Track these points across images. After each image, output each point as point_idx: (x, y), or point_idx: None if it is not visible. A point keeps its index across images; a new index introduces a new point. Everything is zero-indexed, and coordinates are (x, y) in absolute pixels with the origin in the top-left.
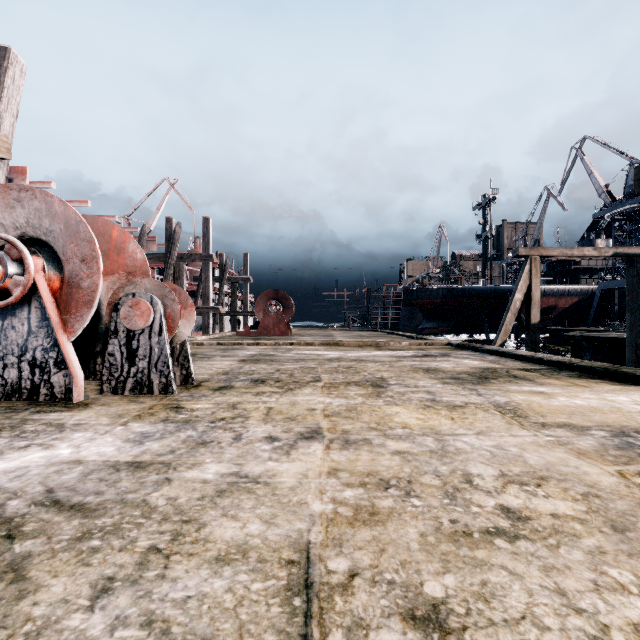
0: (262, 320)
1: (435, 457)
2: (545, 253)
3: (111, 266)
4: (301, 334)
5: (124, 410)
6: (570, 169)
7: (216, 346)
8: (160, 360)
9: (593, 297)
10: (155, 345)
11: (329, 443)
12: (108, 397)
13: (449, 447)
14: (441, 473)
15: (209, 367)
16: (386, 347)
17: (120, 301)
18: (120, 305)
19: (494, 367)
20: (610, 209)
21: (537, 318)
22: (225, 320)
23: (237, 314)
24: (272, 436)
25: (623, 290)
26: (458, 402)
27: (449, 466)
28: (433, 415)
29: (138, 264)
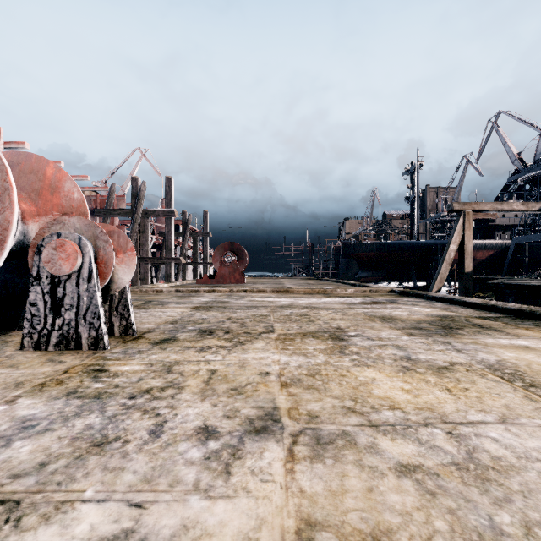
0: (219, 269)
1: (471, 482)
2: (477, 208)
3: (44, 206)
4: (254, 282)
5: (30, 375)
6: (487, 140)
7: (174, 293)
8: (89, 310)
9: (506, 250)
10: (83, 293)
11: (292, 443)
12: (26, 354)
13: (479, 454)
14: (510, 537)
15: (159, 315)
16: (333, 294)
17: (43, 242)
18: (43, 247)
19: (450, 315)
20: (522, 174)
21: (470, 267)
22: (188, 270)
23: (198, 264)
24: (208, 426)
25: (532, 244)
26: (440, 362)
27: (511, 511)
28: (421, 384)
29: (75, 204)
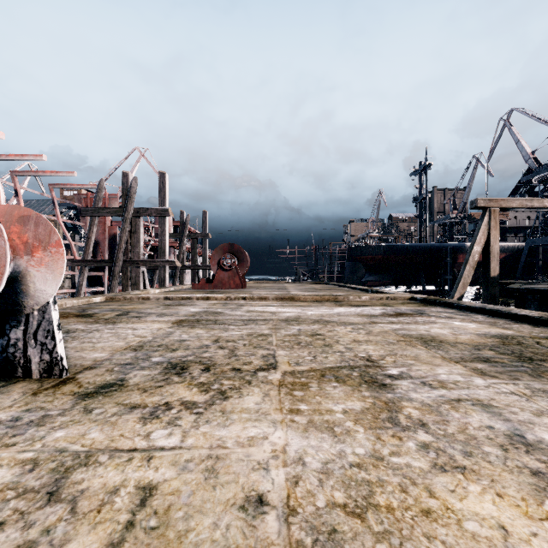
0: (217, 273)
1: None
2: (504, 204)
3: None
4: (256, 287)
5: None
6: (498, 138)
7: (163, 301)
8: None
9: (519, 253)
10: None
11: None
12: None
13: None
14: None
15: (126, 334)
16: (346, 302)
17: None
18: None
19: (508, 334)
20: (537, 173)
21: (496, 271)
22: (188, 274)
23: (196, 268)
24: None
25: (546, 247)
26: None
27: None
28: None
29: None
